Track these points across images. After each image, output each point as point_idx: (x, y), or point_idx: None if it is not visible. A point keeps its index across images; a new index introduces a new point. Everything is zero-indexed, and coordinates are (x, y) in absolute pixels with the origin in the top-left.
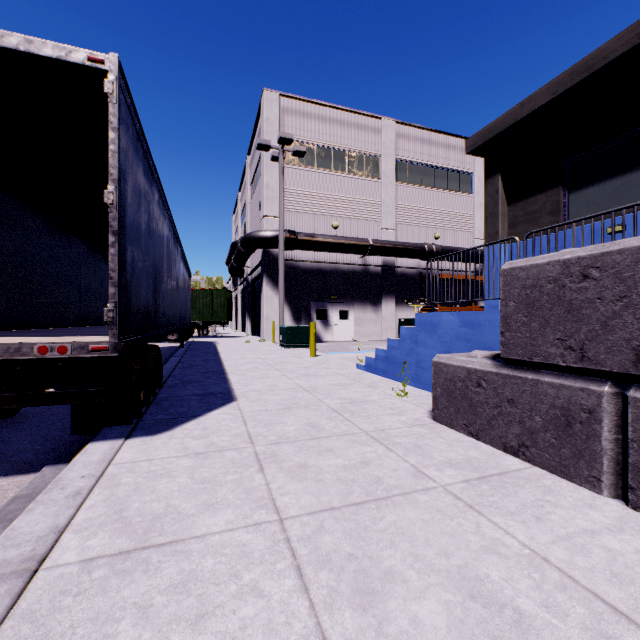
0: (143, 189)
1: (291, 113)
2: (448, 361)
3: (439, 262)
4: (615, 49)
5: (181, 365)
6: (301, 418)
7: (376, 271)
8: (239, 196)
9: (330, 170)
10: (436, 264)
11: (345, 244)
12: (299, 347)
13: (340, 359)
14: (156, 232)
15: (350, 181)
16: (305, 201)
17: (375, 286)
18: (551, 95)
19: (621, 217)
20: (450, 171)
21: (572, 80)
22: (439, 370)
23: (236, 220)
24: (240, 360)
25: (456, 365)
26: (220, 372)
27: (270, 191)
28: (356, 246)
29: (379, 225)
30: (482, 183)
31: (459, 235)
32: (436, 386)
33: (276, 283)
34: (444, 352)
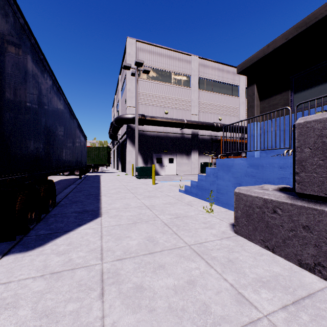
0: (31, 70)
1: (142, 51)
2: (247, 192)
3: (221, 132)
4: (321, 13)
5: (75, 190)
6: (142, 232)
7: (188, 137)
8: (115, 97)
9: (163, 82)
10: (220, 133)
11: (172, 122)
12: (146, 178)
13: (169, 185)
14: (49, 105)
15: (174, 88)
16: (150, 99)
17: (188, 145)
18: (285, 40)
19: (324, 106)
20: (227, 84)
21: (297, 31)
22: (240, 198)
23: (114, 110)
24: (111, 186)
25: (254, 196)
26: (97, 195)
27: (131, 93)
28: (177, 123)
29: (190, 112)
30: (244, 91)
31: (232, 118)
32: (237, 209)
33: (134, 143)
34: (236, 184)
